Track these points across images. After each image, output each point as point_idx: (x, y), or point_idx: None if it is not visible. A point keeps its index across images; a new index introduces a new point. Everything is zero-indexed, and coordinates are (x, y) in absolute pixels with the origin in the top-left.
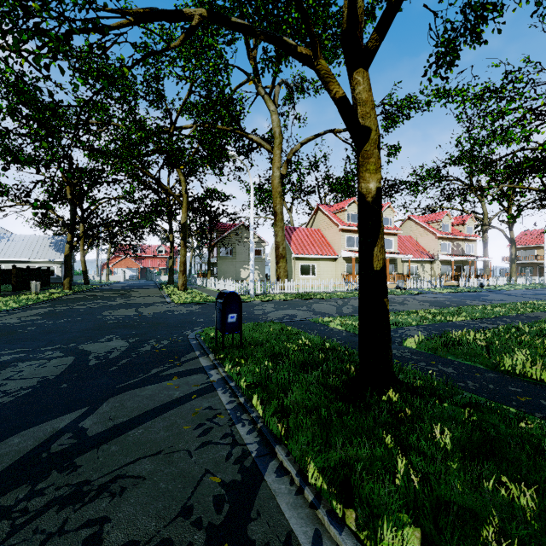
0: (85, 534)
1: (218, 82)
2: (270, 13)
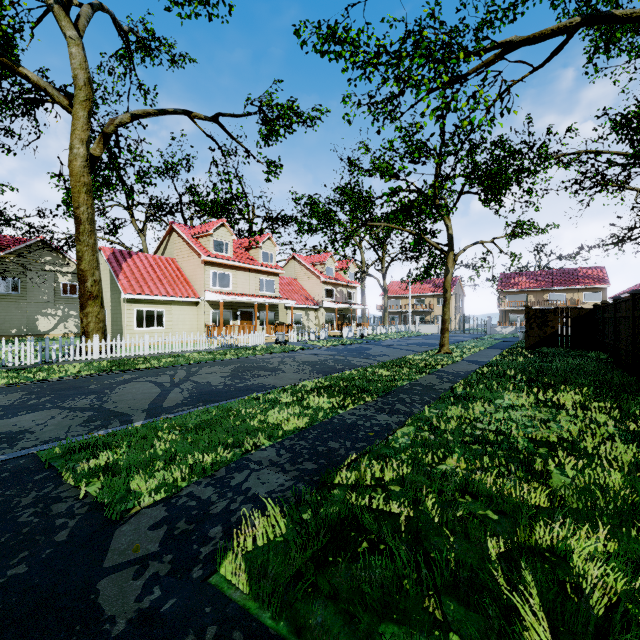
0: None
1: None
2: None
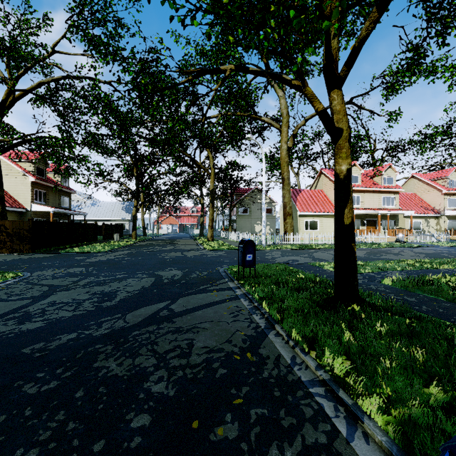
0: (186, 342)
1: (238, 81)
2: (275, 44)
